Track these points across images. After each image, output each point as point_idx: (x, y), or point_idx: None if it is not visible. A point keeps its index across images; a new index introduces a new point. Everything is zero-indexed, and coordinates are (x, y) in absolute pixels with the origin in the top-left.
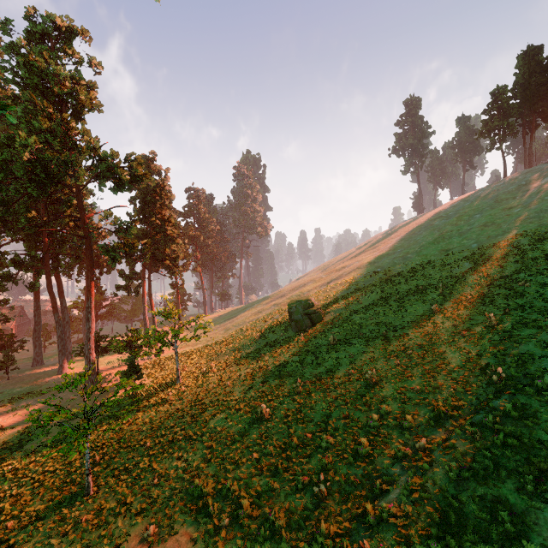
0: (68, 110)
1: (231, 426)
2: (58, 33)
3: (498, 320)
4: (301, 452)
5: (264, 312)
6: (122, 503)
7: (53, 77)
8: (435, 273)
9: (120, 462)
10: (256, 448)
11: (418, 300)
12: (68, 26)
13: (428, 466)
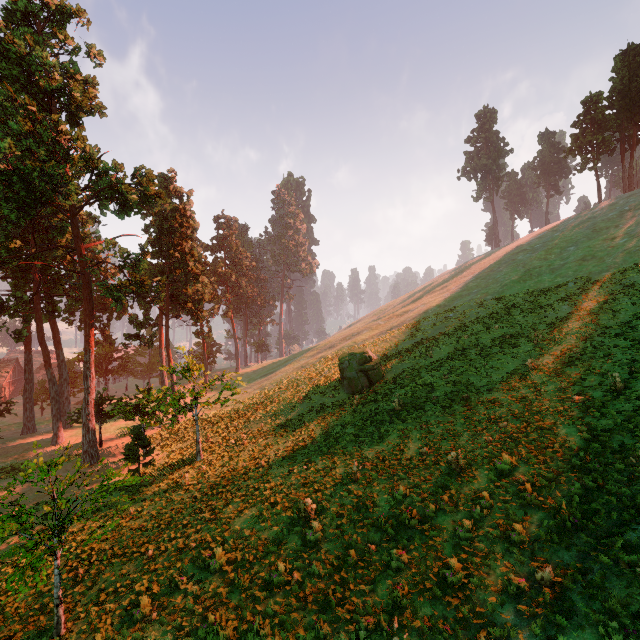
0: (61, 112)
1: (264, 529)
2: (48, 15)
3: (625, 382)
4: (362, 574)
5: (308, 366)
6: None
7: (37, 66)
8: (524, 319)
9: (110, 580)
10: (297, 564)
11: (506, 353)
12: (60, 5)
13: (566, 620)
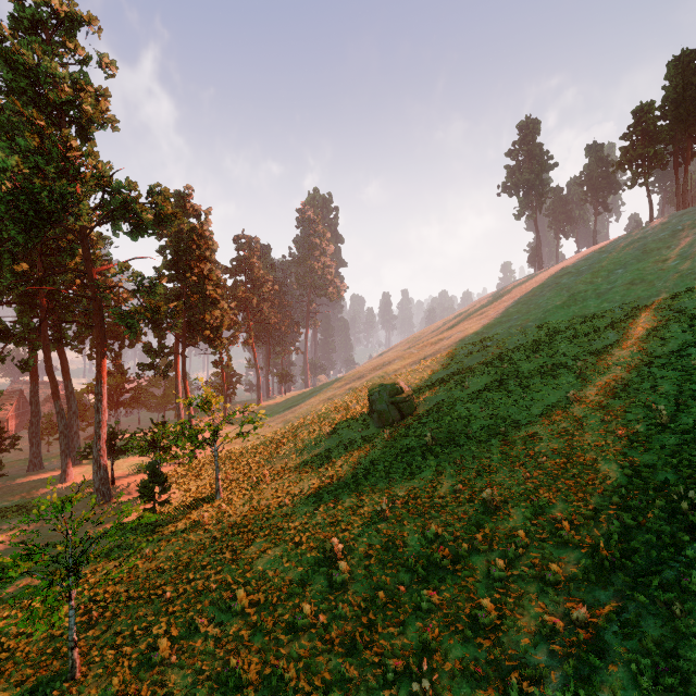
0: (70, 126)
1: (288, 570)
2: (56, 22)
3: (671, 415)
4: (391, 616)
5: (336, 398)
6: (120, 694)
7: (46, 78)
8: (567, 347)
9: (126, 623)
10: (323, 606)
11: (547, 384)
12: (70, 12)
13: (599, 659)
